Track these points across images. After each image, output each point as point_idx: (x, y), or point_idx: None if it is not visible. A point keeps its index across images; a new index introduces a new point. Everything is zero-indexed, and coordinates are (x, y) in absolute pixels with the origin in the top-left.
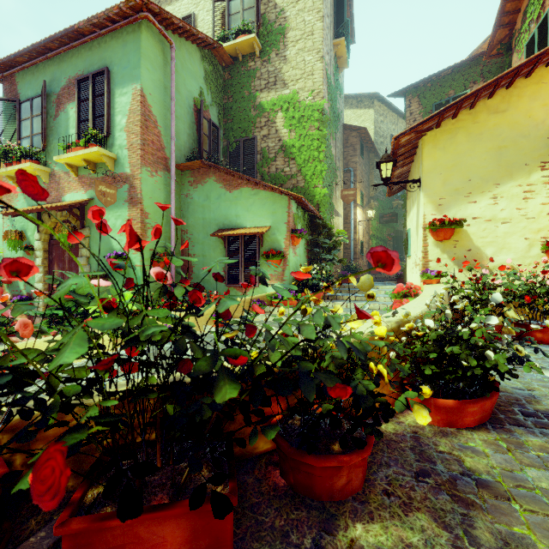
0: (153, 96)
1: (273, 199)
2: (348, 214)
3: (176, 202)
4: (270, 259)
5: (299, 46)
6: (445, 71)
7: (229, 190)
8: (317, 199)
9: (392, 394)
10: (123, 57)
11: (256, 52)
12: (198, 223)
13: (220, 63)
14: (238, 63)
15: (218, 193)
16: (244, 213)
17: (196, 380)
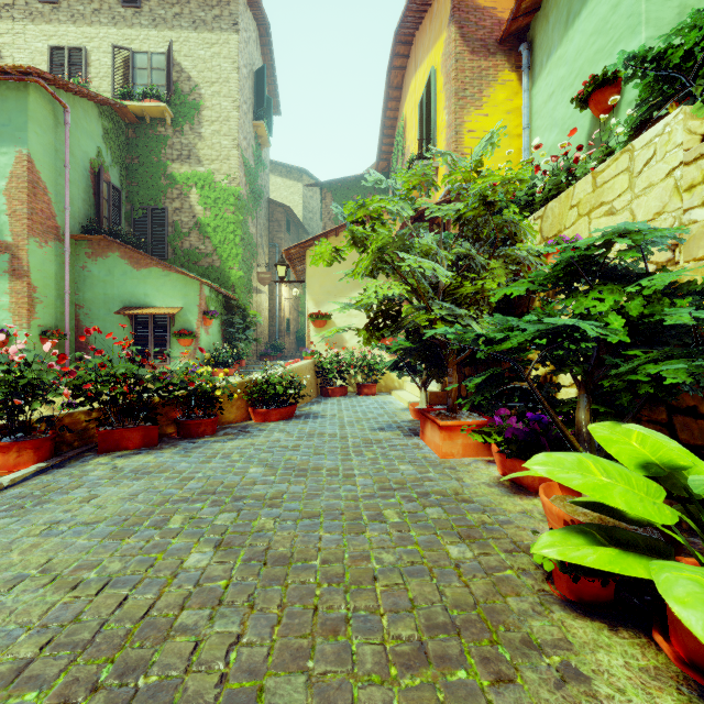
0: (43, 161)
1: (185, 282)
2: (274, 290)
3: (69, 273)
4: (182, 338)
5: (215, 128)
6: (351, 177)
7: (137, 268)
8: (233, 280)
9: (245, 414)
10: (1, 112)
11: (167, 120)
12: (98, 298)
13: (123, 119)
14: (146, 124)
15: (123, 269)
16: (154, 292)
17: (143, 390)
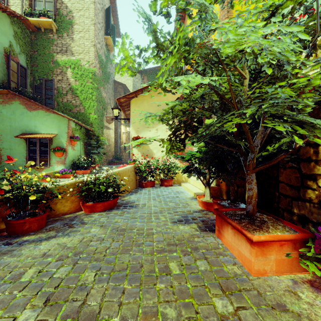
0: None
1: (59, 119)
2: (117, 128)
3: None
4: (56, 152)
5: (81, 35)
6: (157, 67)
7: (30, 111)
8: (91, 120)
9: (78, 205)
10: None
11: (53, 30)
12: (6, 128)
13: (28, 28)
14: (42, 32)
15: (21, 111)
16: (40, 125)
17: None
